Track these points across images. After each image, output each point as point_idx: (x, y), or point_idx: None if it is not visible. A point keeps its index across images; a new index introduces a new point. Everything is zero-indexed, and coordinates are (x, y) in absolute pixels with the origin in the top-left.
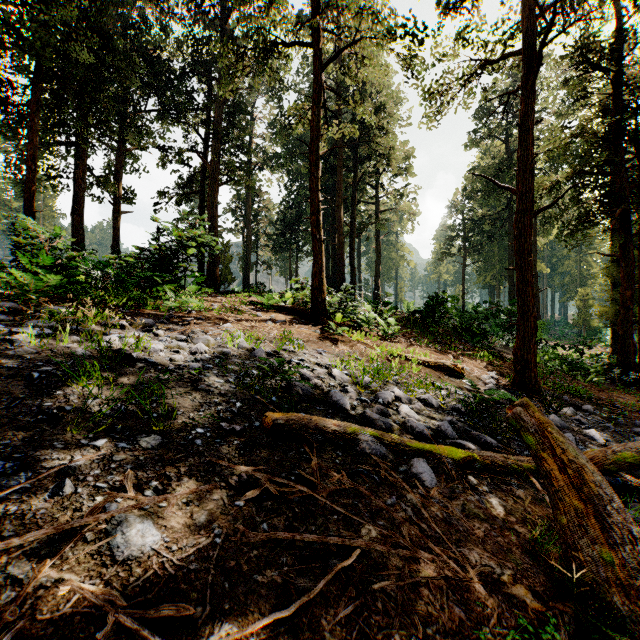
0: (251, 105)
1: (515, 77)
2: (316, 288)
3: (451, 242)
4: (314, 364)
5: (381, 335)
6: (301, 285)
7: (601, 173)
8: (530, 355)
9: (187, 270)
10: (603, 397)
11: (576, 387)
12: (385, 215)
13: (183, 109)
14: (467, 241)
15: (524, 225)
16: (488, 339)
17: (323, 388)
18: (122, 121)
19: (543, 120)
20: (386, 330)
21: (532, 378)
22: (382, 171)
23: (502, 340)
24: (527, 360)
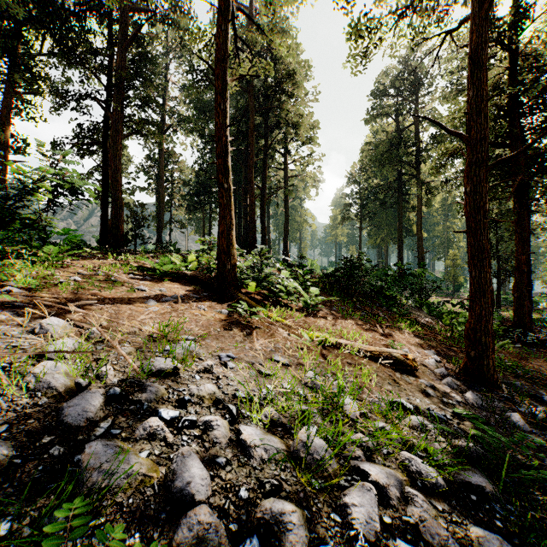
0: (164, 67)
1: (405, 65)
2: (223, 251)
3: (349, 208)
4: (209, 404)
5: (302, 307)
6: (208, 246)
7: (498, 144)
8: (488, 338)
9: (38, 224)
10: (530, 369)
11: (510, 362)
12: (292, 182)
13: (86, 56)
14: (363, 207)
15: (480, 179)
16: (398, 301)
17: (219, 542)
18: (9, 58)
19: (427, 105)
20: (307, 301)
21: (490, 366)
22: (290, 139)
23: (411, 302)
24: (486, 345)
